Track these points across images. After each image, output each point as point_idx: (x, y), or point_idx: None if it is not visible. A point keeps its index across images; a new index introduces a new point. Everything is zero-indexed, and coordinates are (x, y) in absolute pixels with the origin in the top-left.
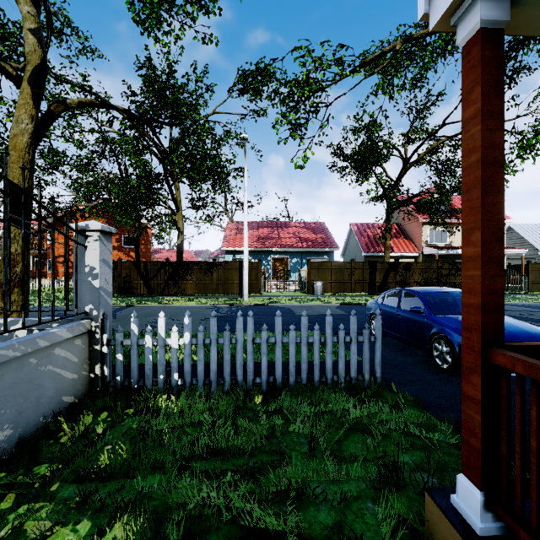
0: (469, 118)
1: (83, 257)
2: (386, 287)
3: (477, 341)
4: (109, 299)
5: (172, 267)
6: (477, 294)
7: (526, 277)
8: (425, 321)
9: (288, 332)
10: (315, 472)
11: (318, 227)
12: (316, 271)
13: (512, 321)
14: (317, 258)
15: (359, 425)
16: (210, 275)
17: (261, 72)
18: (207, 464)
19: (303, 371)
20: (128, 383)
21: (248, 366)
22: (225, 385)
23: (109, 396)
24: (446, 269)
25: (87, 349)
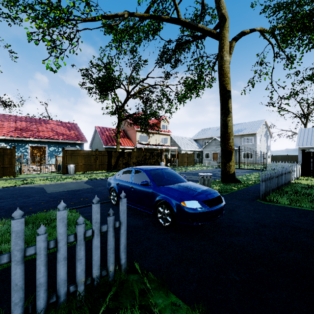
0: None
1: None
2: (117, 166)
3: None
4: None
5: None
6: None
7: (177, 159)
8: (152, 192)
9: (32, 213)
10: None
11: (72, 126)
12: (70, 156)
13: (198, 186)
14: (71, 148)
15: None
16: None
17: None
18: None
19: (14, 306)
20: None
21: None
22: None
23: None
24: (148, 156)
25: None
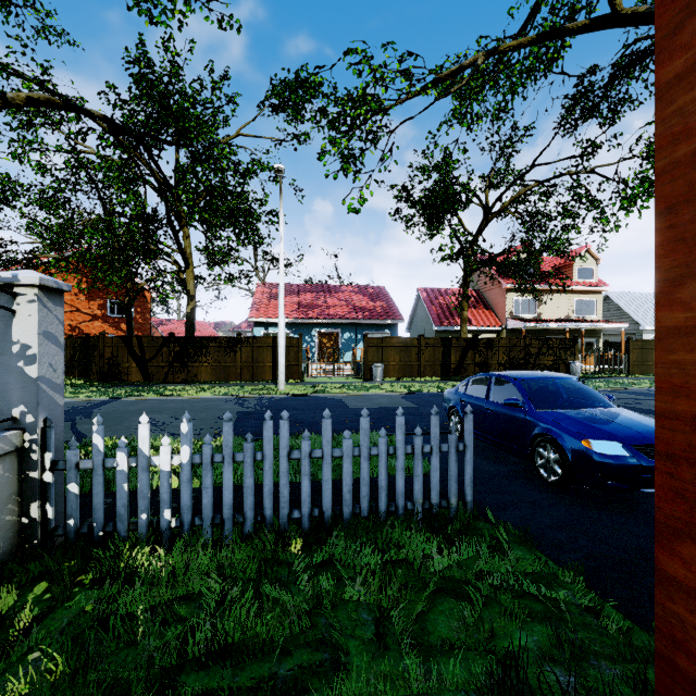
0: (673, 79)
1: (8, 329)
2: (463, 370)
3: (694, 481)
4: (57, 396)
5: (179, 345)
6: (692, 395)
7: (626, 356)
8: (525, 418)
9: (339, 433)
10: (388, 682)
11: (377, 292)
12: (375, 349)
13: (636, 417)
14: (376, 333)
15: (450, 583)
16: (233, 355)
17: (302, 84)
18: (207, 679)
19: (363, 498)
20: (88, 529)
21: (281, 494)
22: (246, 524)
23: (55, 551)
24: (536, 347)
25: (15, 479)
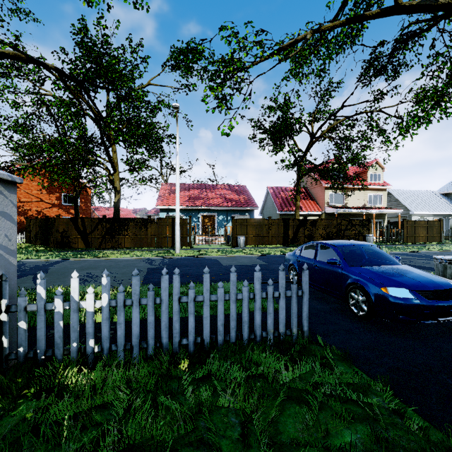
0: None
1: None
2: (296, 240)
3: None
4: (11, 258)
5: (109, 223)
6: None
7: (402, 231)
8: (341, 272)
9: (215, 282)
10: None
11: (241, 189)
12: (240, 226)
13: (417, 271)
14: (240, 216)
15: (294, 393)
16: (145, 230)
17: (191, 50)
18: None
19: (232, 329)
20: (33, 354)
21: (174, 327)
22: (149, 349)
23: (9, 370)
24: (344, 225)
25: None
